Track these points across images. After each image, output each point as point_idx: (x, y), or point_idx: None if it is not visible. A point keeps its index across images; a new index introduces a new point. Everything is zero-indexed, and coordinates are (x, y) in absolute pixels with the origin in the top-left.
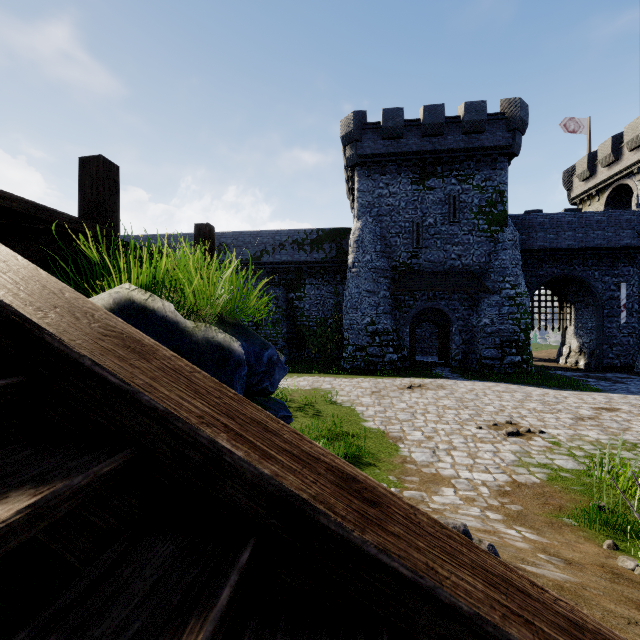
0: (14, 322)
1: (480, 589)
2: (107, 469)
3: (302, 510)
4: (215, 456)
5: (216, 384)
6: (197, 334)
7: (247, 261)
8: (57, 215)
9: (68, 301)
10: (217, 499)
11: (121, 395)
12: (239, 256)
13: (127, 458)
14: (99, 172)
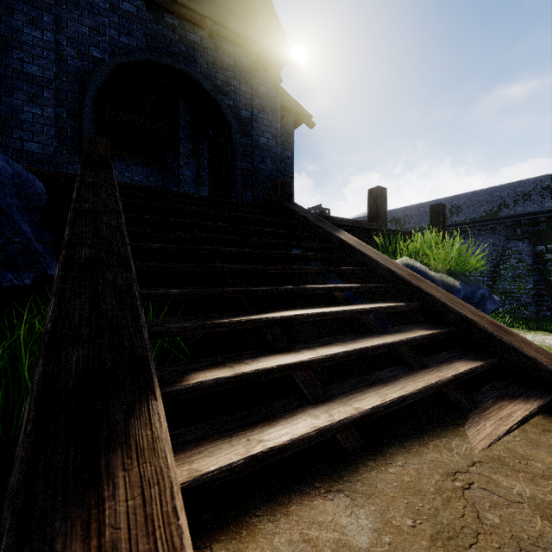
0: (390, 271)
1: (545, 360)
2: (416, 304)
3: (471, 322)
4: (444, 306)
5: (445, 292)
6: (436, 278)
7: (481, 218)
8: (362, 223)
9: (396, 265)
10: (445, 317)
11: (418, 289)
12: (472, 215)
13: (420, 304)
14: (377, 195)
